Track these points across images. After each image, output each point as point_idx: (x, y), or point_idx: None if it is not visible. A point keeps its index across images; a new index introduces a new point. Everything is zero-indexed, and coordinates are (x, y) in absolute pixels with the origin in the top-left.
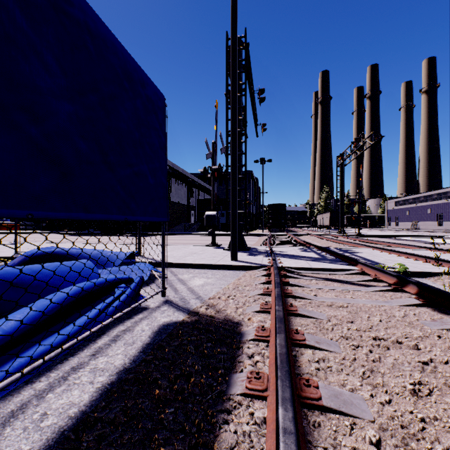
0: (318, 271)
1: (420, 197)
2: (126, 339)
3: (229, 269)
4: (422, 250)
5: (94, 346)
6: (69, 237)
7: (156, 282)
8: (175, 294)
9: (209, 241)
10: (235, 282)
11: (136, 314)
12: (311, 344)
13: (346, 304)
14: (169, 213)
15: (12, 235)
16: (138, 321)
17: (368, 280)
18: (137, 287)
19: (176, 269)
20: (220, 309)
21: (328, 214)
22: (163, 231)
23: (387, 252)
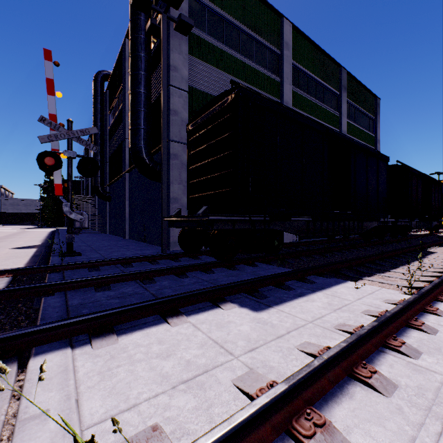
0: None
1: None
2: None
3: None
4: None
5: None
6: None
7: None
8: None
9: None
10: None
11: None
12: None
13: None
14: None
15: None
16: None
17: None
18: None
19: None
20: None
21: None
22: None
23: None
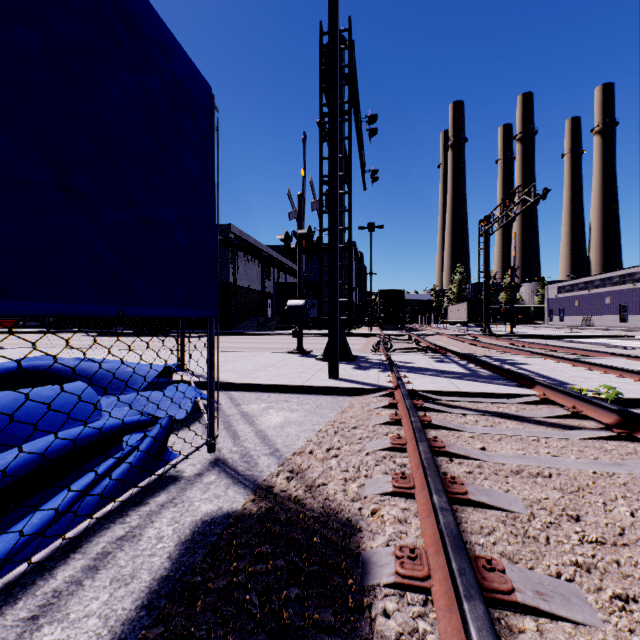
0: (472, 398)
1: (595, 280)
2: (120, 564)
3: (326, 394)
4: (620, 360)
5: (44, 590)
6: (85, 338)
7: (203, 419)
8: (233, 446)
9: (294, 345)
10: (338, 419)
11: (155, 494)
12: (529, 604)
13: (549, 471)
14: (235, 303)
15: (1, 335)
16: (155, 512)
17: (562, 415)
18: (159, 440)
19: (239, 394)
20: (314, 484)
21: (464, 305)
22: (210, 334)
23: (567, 363)
